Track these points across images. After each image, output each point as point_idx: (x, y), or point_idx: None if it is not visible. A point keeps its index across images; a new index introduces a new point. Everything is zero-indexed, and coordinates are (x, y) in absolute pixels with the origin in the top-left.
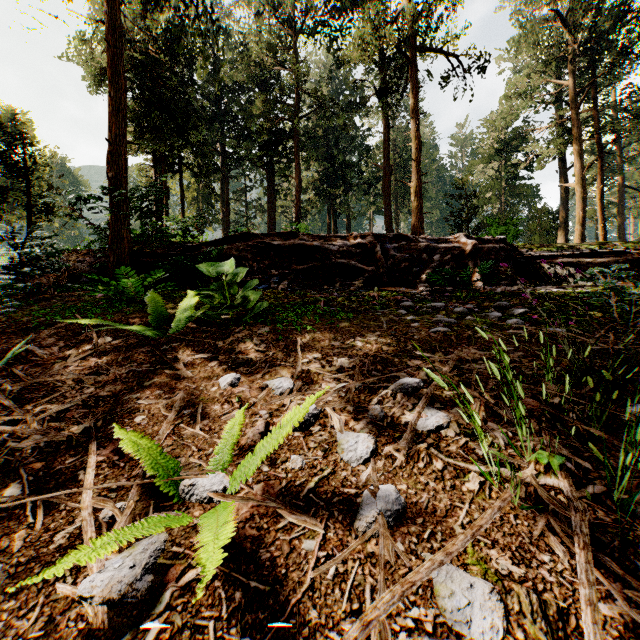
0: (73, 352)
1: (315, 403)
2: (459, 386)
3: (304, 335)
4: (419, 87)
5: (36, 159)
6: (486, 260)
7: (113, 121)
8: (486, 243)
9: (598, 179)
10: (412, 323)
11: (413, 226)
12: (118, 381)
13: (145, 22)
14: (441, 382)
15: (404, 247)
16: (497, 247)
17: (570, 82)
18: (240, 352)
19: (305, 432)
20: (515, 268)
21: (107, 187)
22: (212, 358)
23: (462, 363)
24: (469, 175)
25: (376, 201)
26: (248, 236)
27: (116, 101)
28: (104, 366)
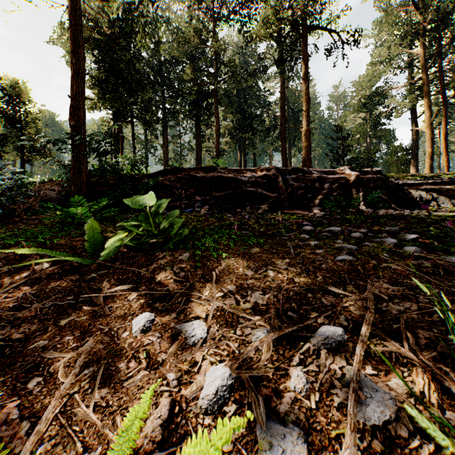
0: (7, 282)
1: (229, 366)
2: (388, 340)
3: (220, 262)
4: (308, 56)
5: (27, 114)
6: (366, 188)
7: (74, 82)
8: (366, 174)
9: (442, 124)
10: (317, 249)
11: (303, 160)
12: (36, 318)
13: (106, 13)
14: (440, 434)
15: (300, 178)
16: (375, 177)
17: (421, 51)
18: (159, 283)
19: (217, 416)
20: (388, 193)
21: (69, 133)
22: (133, 289)
23: (377, 301)
24: (344, 122)
25: (274, 142)
26: (178, 170)
27: (76, 66)
28: (30, 298)
